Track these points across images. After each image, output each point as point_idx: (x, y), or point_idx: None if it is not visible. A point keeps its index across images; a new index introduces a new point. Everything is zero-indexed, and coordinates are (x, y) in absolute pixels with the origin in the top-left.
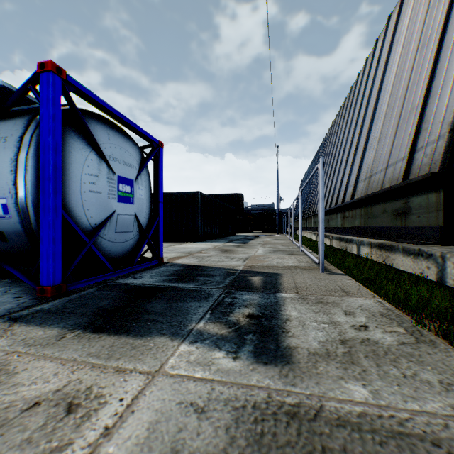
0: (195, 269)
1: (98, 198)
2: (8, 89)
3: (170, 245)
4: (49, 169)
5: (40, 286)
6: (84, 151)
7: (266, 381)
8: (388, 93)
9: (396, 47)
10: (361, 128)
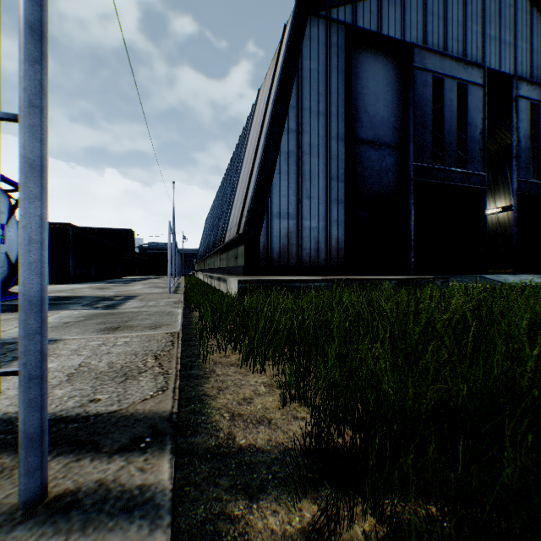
0: (69, 297)
1: None
2: None
3: None
4: None
5: None
6: None
7: (104, 311)
8: (244, 168)
9: (251, 134)
10: (234, 187)
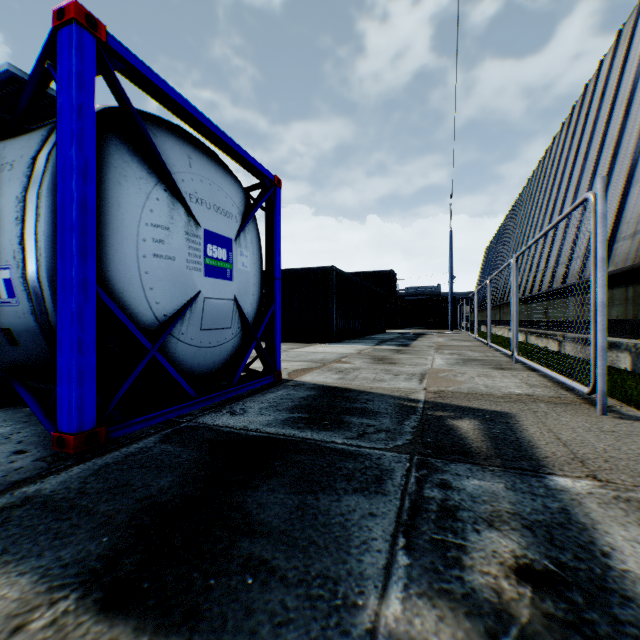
0: (337, 395)
1: (170, 268)
2: (24, 83)
3: (291, 347)
4: (71, 210)
5: (57, 431)
6: (144, 183)
7: None
8: None
9: None
10: (615, 148)
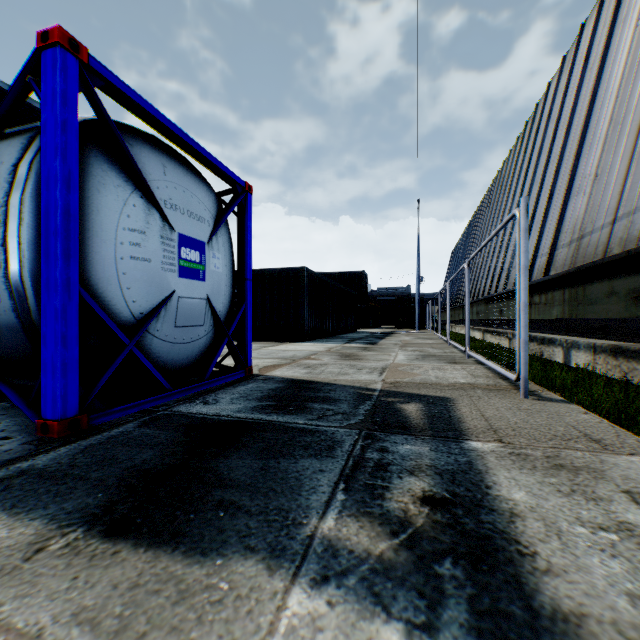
0: (303, 387)
1: (146, 269)
2: (1, 91)
3: (263, 346)
4: (56, 217)
5: (41, 419)
6: (122, 190)
7: None
8: (609, 102)
9: (623, 28)
10: (558, 164)
